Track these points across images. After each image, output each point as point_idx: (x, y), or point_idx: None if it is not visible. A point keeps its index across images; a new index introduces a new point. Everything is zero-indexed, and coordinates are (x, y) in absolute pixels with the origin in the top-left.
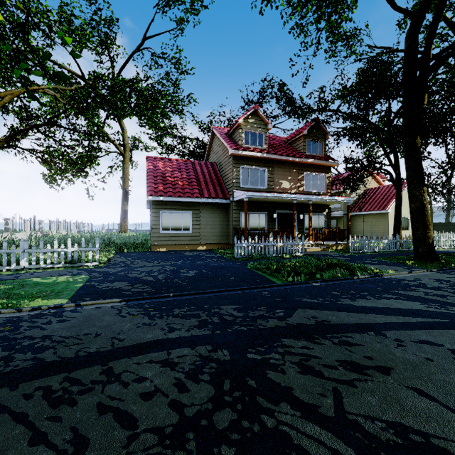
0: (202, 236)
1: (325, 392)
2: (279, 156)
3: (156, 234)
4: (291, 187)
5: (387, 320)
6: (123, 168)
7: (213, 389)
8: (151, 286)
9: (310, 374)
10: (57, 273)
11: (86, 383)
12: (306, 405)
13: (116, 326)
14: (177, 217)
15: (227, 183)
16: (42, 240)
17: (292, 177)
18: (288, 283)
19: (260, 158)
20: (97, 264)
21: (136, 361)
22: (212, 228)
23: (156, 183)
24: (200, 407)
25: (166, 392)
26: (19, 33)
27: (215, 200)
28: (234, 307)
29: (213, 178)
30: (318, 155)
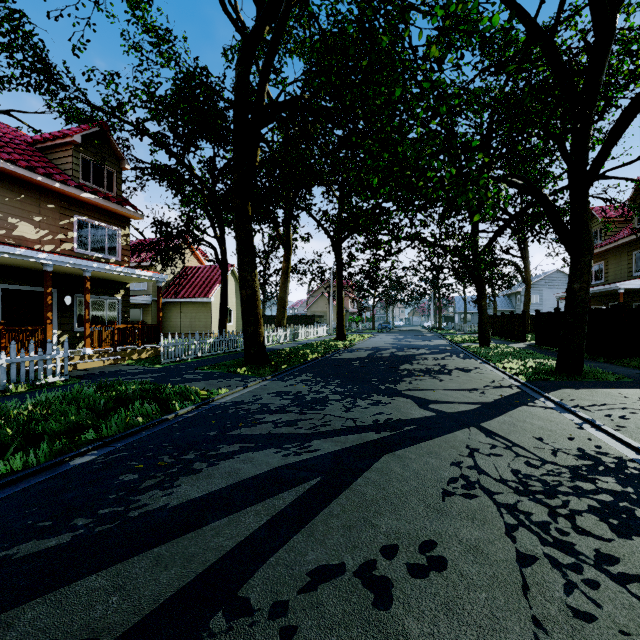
0: None
1: None
2: (7, 164)
3: None
4: (41, 238)
5: (242, 533)
6: None
7: None
8: None
9: None
10: None
11: None
12: None
13: None
14: None
15: None
16: None
17: (45, 218)
18: None
19: None
20: None
21: None
22: None
23: None
24: None
25: None
26: None
27: None
28: None
29: None
30: (105, 191)
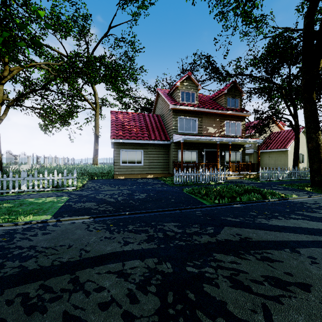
0: (150, 168)
1: (255, 308)
2: (206, 109)
3: (117, 167)
4: (215, 132)
5: (299, 239)
6: (95, 119)
7: (159, 301)
8: (112, 205)
9: (240, 288)
10: (46, 195)
11: (56, 291)
12: (240, 321)
13: (84, 239)
14: (132, 154)
15: (168, 129)
16: (36, 171)
17: (216, 124)
18: (215, 204)
19: (192, 110)
20: (75, 188)
21: (97, 271)
22: (158, 162)
23: (117, 130)
24: (148, 319)
25: (119, 303)
26: (1, 8)
27: (159, 141)
28: (175, 224)
29: (158, 125)
30: (235, 108)
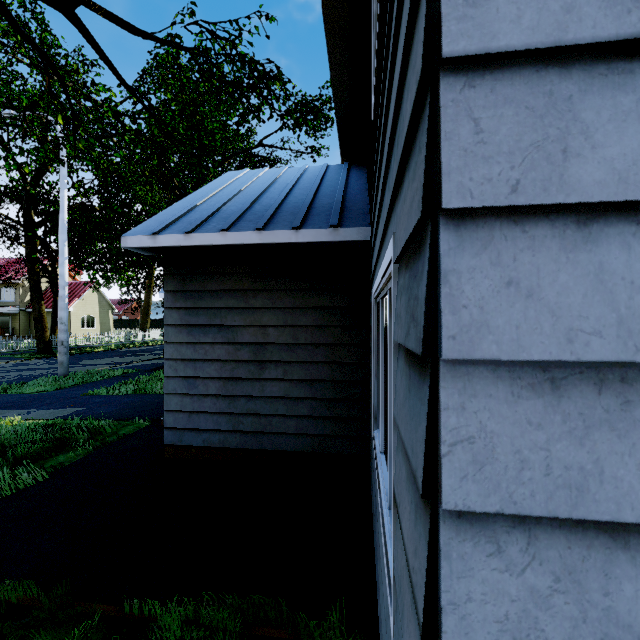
0: None
1: None
2: None
3: None
4: None
5: None
6: None
7: None
8: None
9: None
10: None
11: None
12: None
13: None
14: None
15: None
16: None
17: None
18: None
19: None
20: None
21: None
22: None
23: None
24: None
25: None
26: None
27: None
28: None
29: None
30: None
